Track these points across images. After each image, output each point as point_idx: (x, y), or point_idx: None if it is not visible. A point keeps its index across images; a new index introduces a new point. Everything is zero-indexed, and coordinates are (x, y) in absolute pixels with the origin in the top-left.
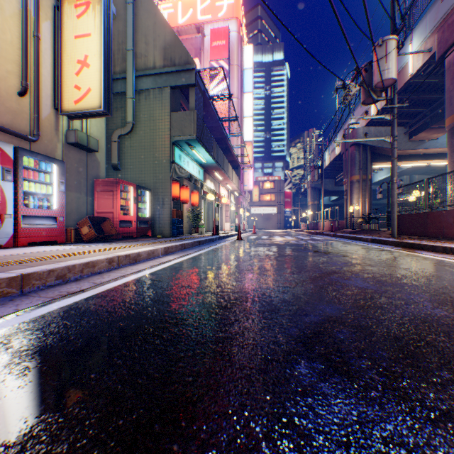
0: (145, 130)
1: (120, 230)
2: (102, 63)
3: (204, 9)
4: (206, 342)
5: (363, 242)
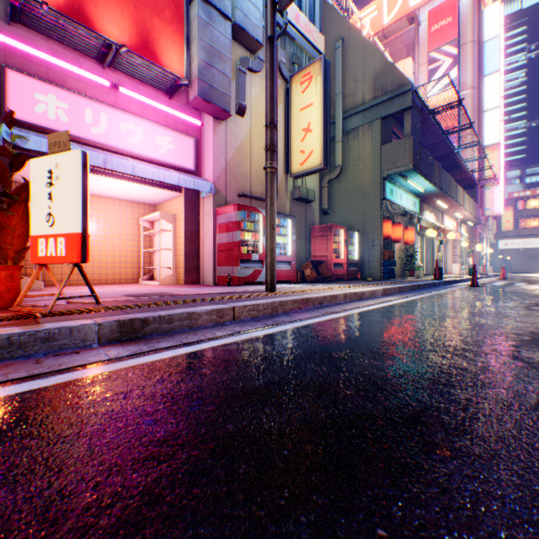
0: (353, 170)
1: (333, 273)
2: (322, 126)
3: None
4: (440, 340)
5: None
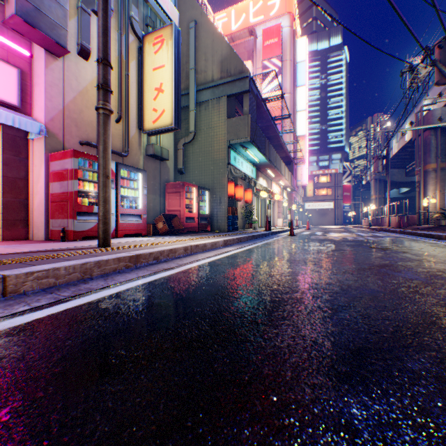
0: (205, 137)
1: (185, 226)
2: (173, 88)
3: (256, 11)
4: (264, 301)
5: (435, 240)
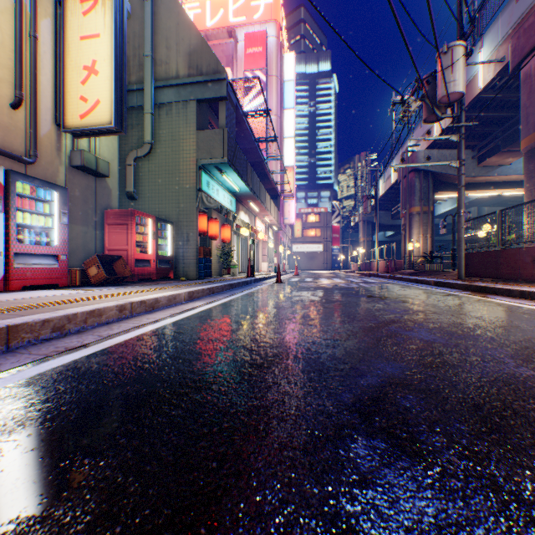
0: (167, 151)
1: (136, 271)
2: (113, 70)
3: (237, 10)
4: (236, 413)
5: (425, 286)
